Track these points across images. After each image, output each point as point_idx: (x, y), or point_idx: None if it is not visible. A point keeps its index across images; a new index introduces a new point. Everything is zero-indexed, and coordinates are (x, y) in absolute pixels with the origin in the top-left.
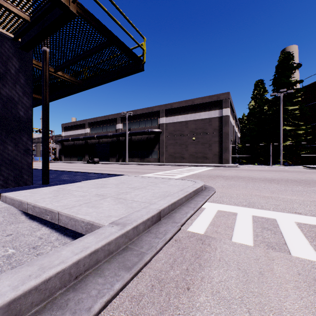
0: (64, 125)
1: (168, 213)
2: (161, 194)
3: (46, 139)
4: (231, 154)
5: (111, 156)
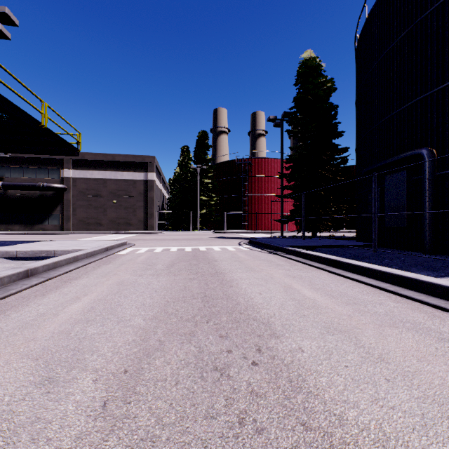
0: None
1: (110, 249)
2: (102, 244)
3: None
4: (158, 220)
5: None
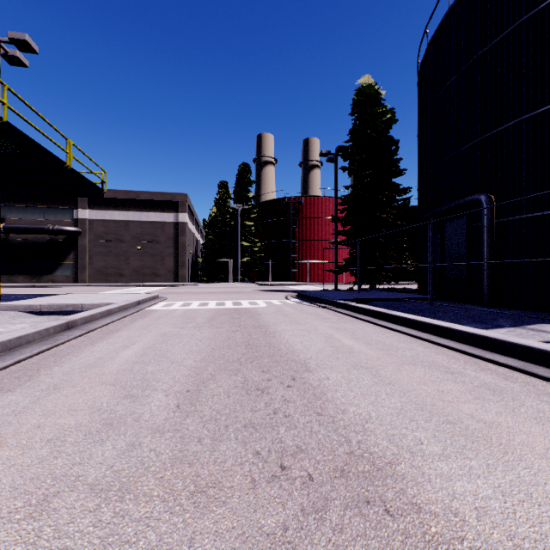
0: None
1: (142, 303)
2: (132, 298)
3: None
4: (191, 270)
5: None
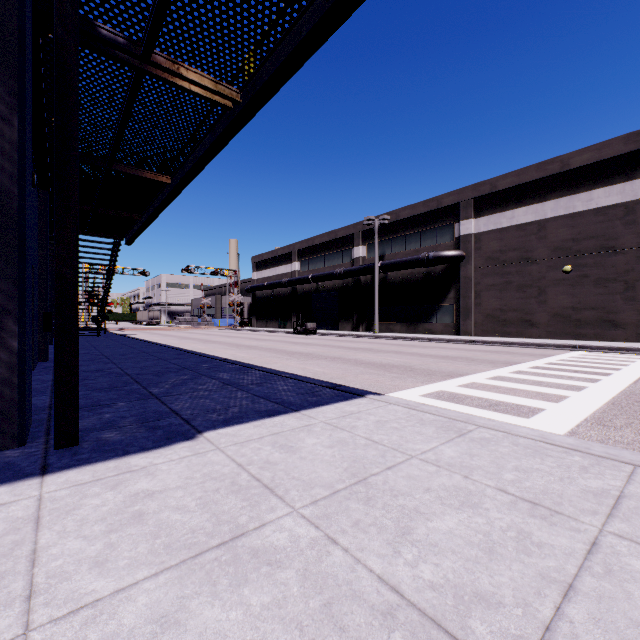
0: (256, 258)
1: None
2: None
3: (62, 270)
4: None
5: (341, 319)
